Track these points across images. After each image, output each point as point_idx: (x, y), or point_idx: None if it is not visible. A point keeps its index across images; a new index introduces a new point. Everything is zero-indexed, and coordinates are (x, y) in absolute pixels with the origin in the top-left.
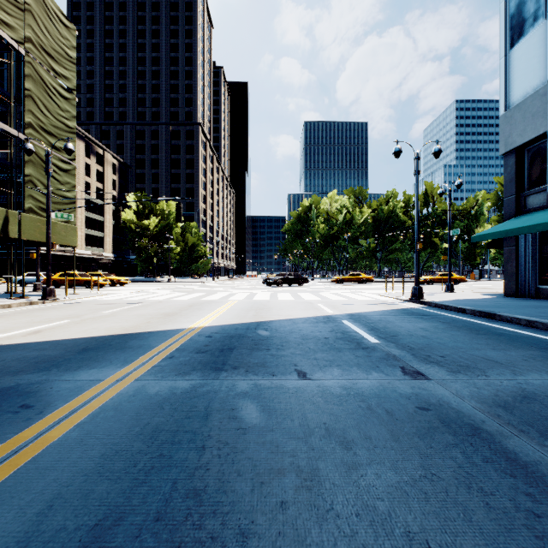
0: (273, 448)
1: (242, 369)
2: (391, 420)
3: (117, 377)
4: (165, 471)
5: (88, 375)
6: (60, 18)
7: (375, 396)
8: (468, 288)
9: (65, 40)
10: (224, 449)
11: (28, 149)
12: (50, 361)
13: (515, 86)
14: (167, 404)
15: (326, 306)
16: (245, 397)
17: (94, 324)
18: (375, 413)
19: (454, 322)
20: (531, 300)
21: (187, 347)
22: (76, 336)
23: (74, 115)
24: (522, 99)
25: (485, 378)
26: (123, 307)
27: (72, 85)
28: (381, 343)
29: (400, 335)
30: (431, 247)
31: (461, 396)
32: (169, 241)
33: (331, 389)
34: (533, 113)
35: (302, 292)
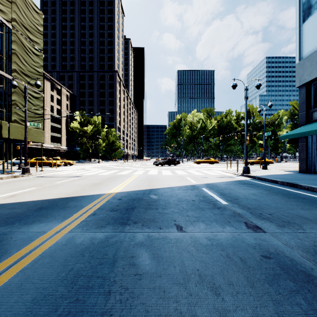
0: (161, 293)
1: (140, 223)
2: (245, 267)
3: (57, 229)
4: (78, 316)
5: (38, 228)
6: (33, 7)
7: (231, 245)
8: (275, 167)
9: (36, 20)
10: (125, 294)
11: (14, 85)
12: (16, 217)
13: (306, 46)
14: (87, 252)
15: (192, 179)
16: (141, 246)
17: (49, 191)
18: (233, 261)
19: (272, 189)
20: (316, 175)
21: (105, 206)
22: (37, 198)
23: (41, 65)
24: (310, 53)
25: (303, 231)
26: (69, 179)
27: (40, 47)
28: (229, 204)
29: (240, 198)
30: (252, 143)
31: (291, 246)
32: (99, 139)
33: (200, 239)
34: (316, 61)
35: (177, 169)
